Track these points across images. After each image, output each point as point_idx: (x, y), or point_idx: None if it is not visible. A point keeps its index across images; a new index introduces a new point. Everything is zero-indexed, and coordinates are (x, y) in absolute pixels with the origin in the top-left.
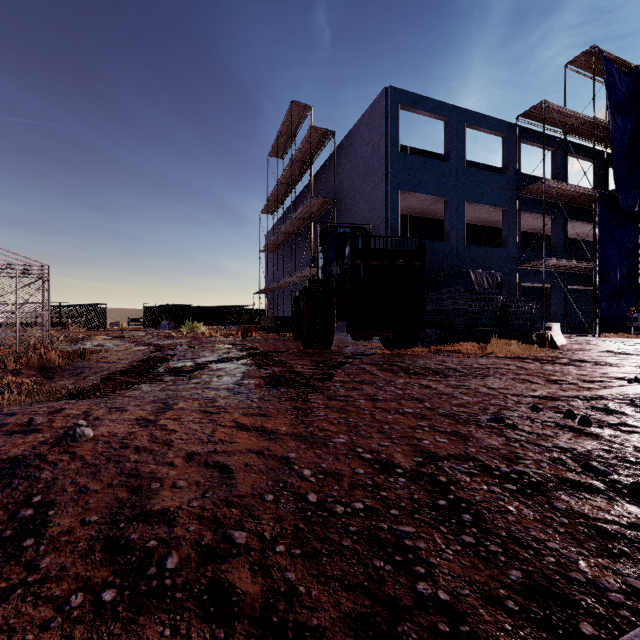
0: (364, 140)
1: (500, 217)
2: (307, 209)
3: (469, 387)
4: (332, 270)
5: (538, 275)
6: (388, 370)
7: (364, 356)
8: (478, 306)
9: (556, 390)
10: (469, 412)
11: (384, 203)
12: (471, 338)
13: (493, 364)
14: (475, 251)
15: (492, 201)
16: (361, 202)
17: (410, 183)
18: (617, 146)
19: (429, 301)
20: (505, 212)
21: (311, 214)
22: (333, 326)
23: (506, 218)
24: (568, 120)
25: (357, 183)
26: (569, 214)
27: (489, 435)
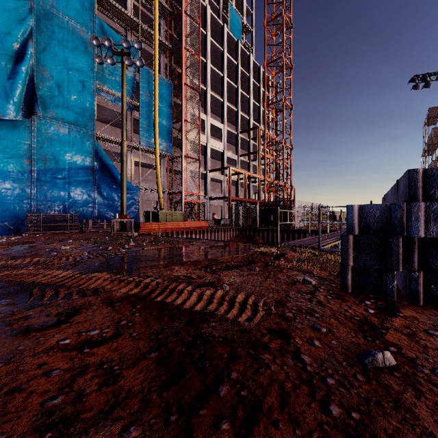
0: None
1: None
2: (435, 163)
3: None
4: None
5: None
6: None
7: None
8: None
9: None
10: None
11: None
12: None
13: None
14: None
15: None
16: None
17: None
18: None
19: None
20: None
21: None
22: None
23: None
24: None
25: None
26: None
27: None
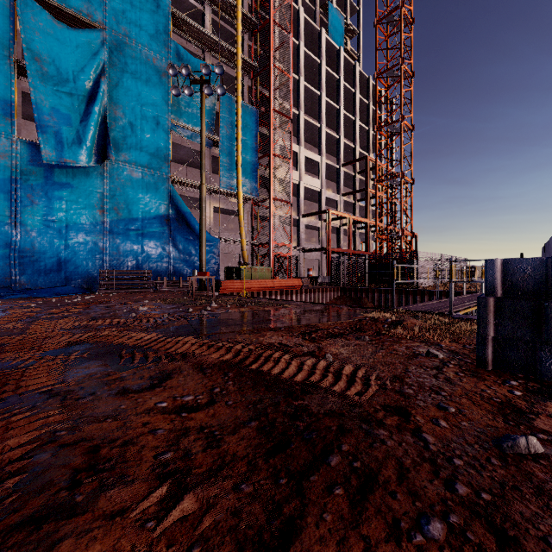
0: None
1: None
2: None
3: None
4: None
5: None
6: None
7: None
8: None
9: None
10: None
11: None
12: None
13: None
14: None
15: None
16: None
17: None
18: None
19: None
20: None
21: None
22: None
23: None
24: None
25: None
26: None
27: None
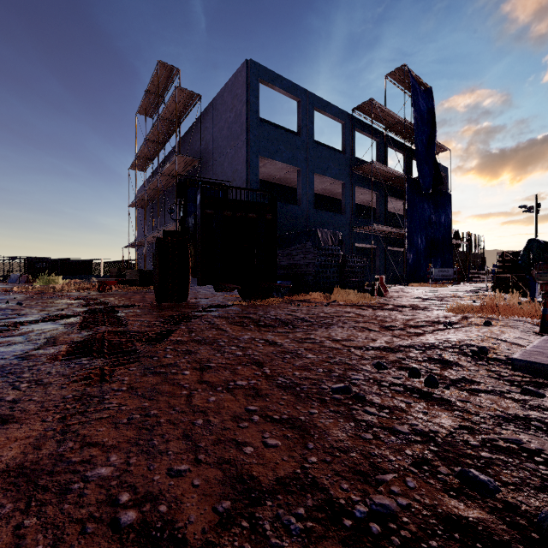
0: (228, 106)
1: (340, 190)
2: (174, 166)
3: (314, 340)
4: (189, 222)
5: (367, 238)
6: (238, 323)
7: (219, 308)
8: (324, 261)
9: (391, 337)
10: (312, 378)
11: (245, 166)
12: (318, 288)
13: (336, 312)
14: (322, 215)
15: (335, 175)
16: (225, 164)
17: (268, 150)
18: (419, 143)
19: (284, 256)
20: (344, 185)
21: (179, 172)
22: (188, 278)
23: (345, 190)
24: (388, 118)
25: (222, 146)
26: (388, 192)
27: (335, 419)
